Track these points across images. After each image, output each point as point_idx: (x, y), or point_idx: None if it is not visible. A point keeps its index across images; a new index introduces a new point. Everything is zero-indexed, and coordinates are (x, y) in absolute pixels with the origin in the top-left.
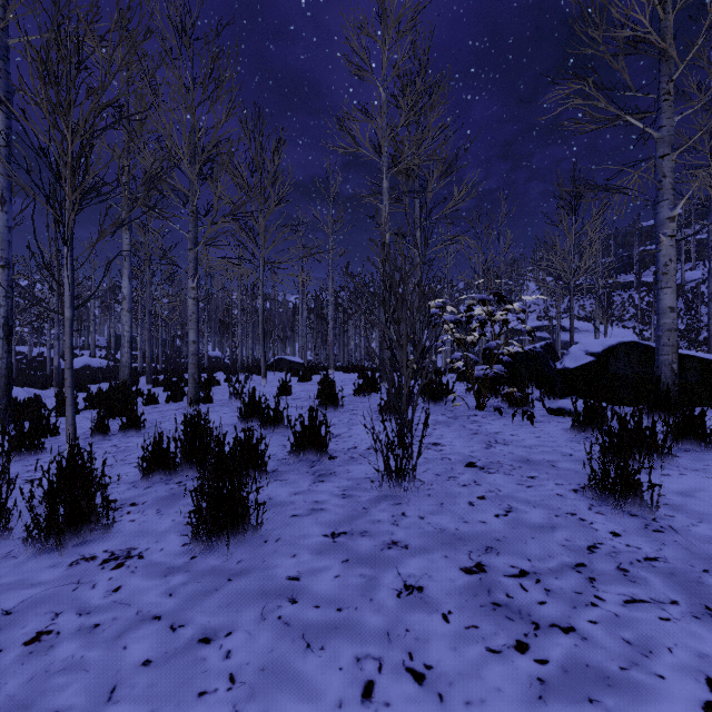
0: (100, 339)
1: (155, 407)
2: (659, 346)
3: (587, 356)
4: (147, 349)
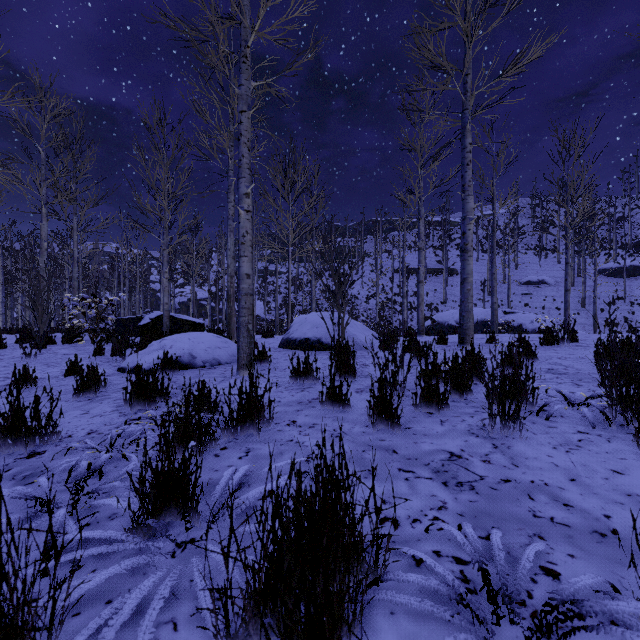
0: None
1: None
2: (164, 316)
3: (149, 320)
4: None
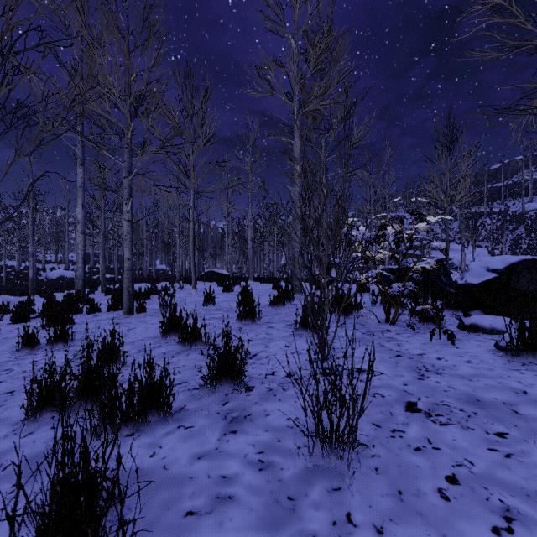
0: (74, 256)
1: (96, 316)
2: None
3: (489, 272)
4: (102, 264)
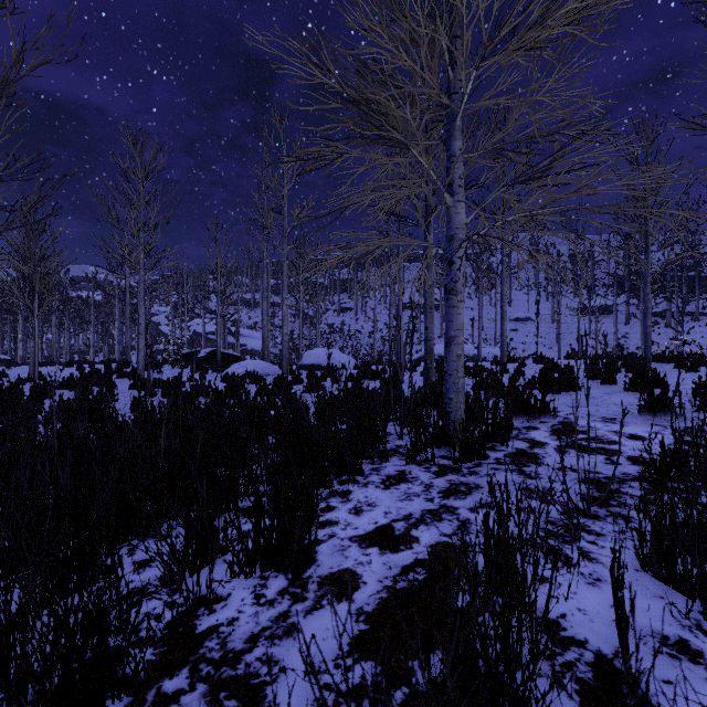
0: None
1: None
2: (218, 351)
3: (205, 353)
4: None
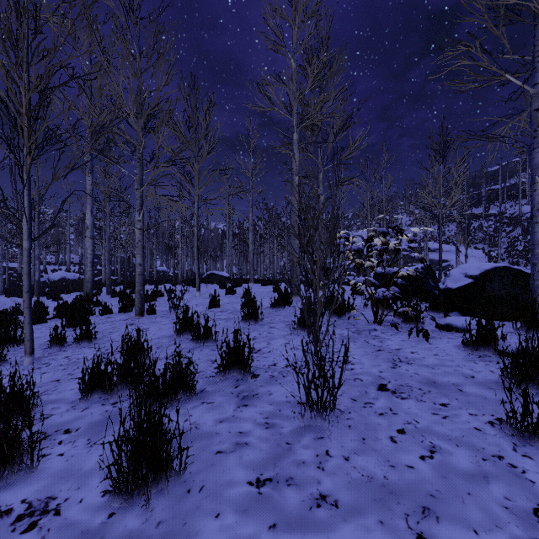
0: (75, 257)
1: (109, 317)
2: (534, 272)
3: (467, 278)
4: (107, 267)
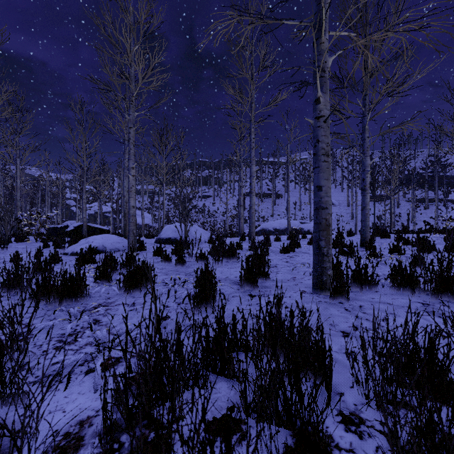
0: None
1: None
2: (83, 225)
3: (73, 227)
4: None
